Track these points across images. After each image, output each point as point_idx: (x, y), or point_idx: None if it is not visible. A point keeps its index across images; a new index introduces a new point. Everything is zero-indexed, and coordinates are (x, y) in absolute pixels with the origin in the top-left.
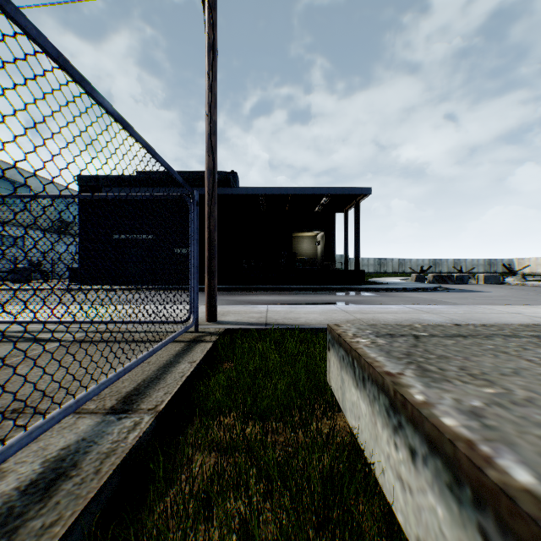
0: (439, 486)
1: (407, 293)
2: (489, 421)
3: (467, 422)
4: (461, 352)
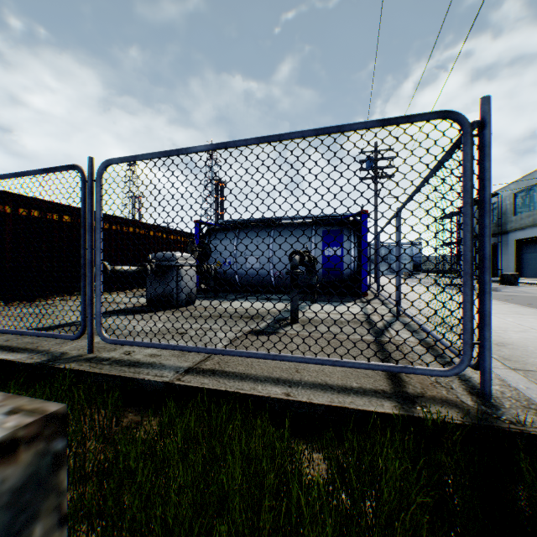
0: None
1: None
2: None
3: None
4: None
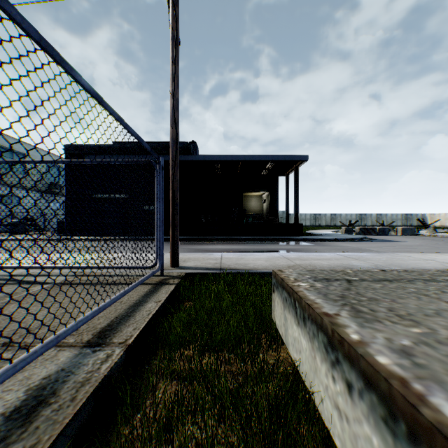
0: (375, 418)
1: (338, 243)
2: (419, 359)
3: (399, 360)
4: (389, 295)
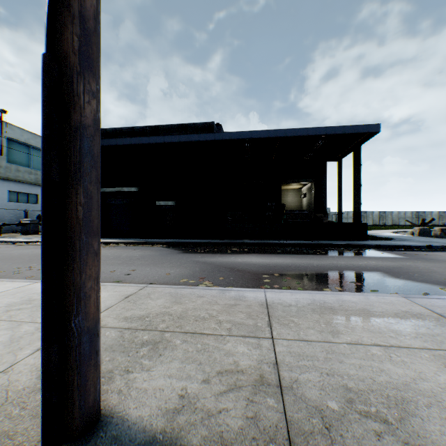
0: None
1: (441, 254)
2: None
3: None
4: None
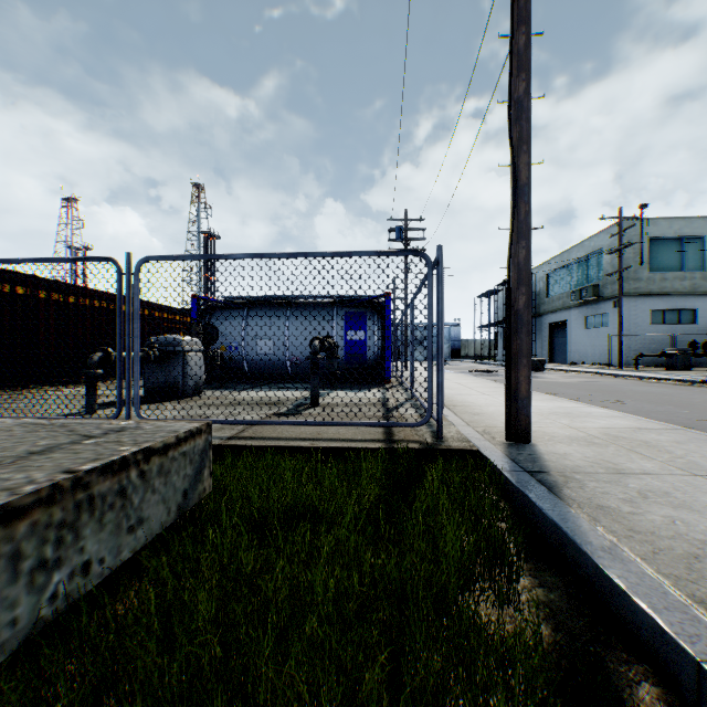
0: None
1: None
2: None
3: None
4: (20, 438)
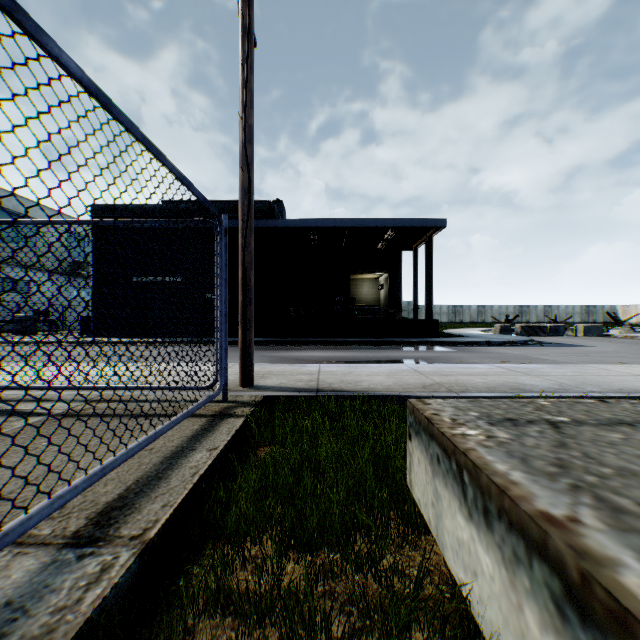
0: None
1: (491, 348)
2: None
3: None
4: None
